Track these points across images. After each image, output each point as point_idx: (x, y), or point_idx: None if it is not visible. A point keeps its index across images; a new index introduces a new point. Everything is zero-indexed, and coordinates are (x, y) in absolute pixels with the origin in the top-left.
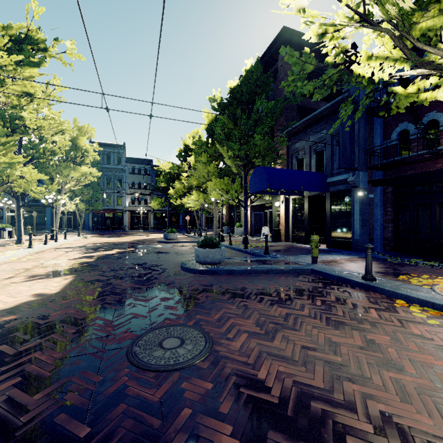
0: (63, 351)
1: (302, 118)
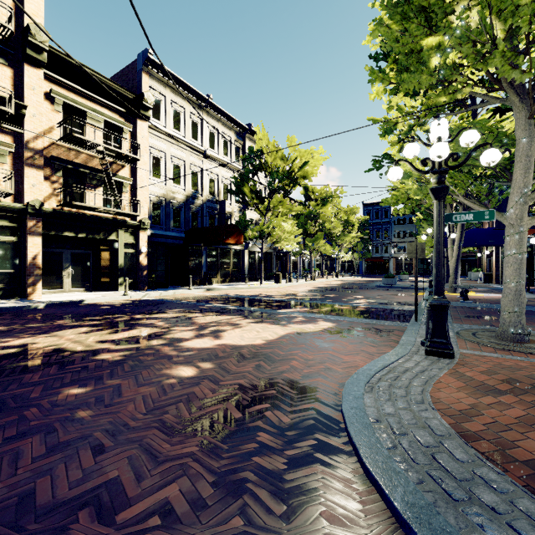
0: (332, 289)
1: None
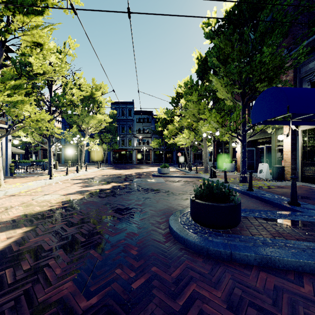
0: None
1: (314, 34)
